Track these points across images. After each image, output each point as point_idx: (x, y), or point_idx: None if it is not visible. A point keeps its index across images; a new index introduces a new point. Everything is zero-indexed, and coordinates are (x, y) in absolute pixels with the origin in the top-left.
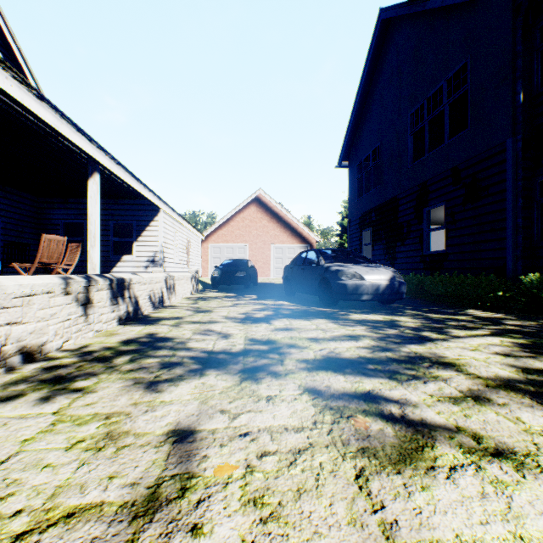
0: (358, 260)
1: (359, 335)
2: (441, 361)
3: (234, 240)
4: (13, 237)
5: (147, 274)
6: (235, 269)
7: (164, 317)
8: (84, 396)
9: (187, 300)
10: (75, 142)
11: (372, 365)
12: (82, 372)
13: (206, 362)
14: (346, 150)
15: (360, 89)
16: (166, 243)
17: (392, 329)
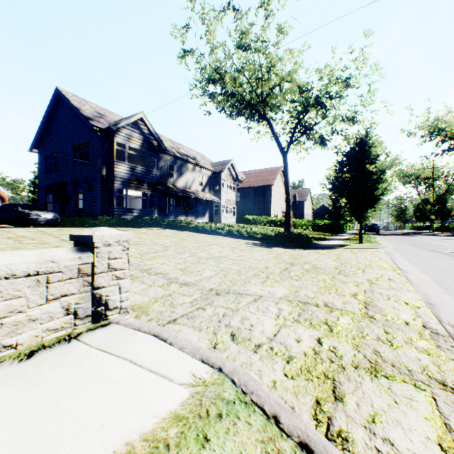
0: (41, 209)
1: None
2: None
3: None
4: None
5: None
6: None
7: None
8: None
9: None
10: None
11: None
12: None
13: None
14: (37, 143)
15: (46, 116)
16: None
17: None
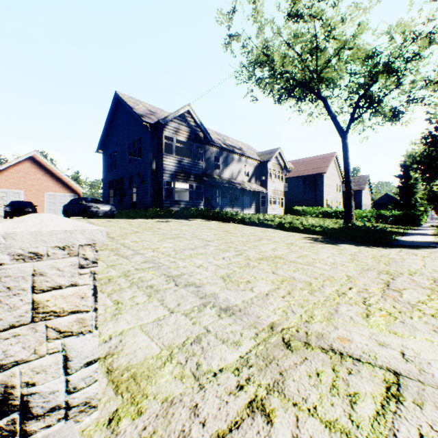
0: (100, 202)
1: None
2: None
3: (9, 187)
4: None
5: None
6: (24, 207)
7: None
8: None
9: None
10: None
11: None
12: None
13: None
14: (102, 145)
15: (108, 119)
16: None
17: None
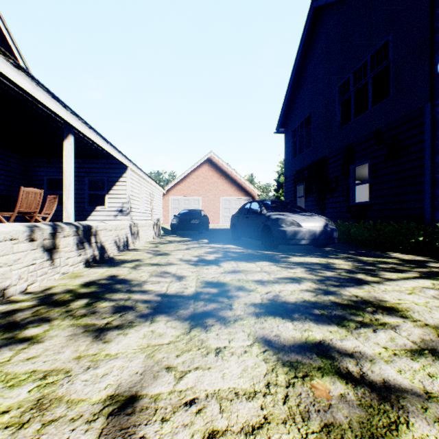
0: (295, 209)
1: (300, 277)
2: (383, 305)
3: (190, 194)
4: (5, 190)
5: (113, 222)
6: (190, 217)
7: (126, 260)
8: (29, 347)
9: (149, 244)
10: (50, 108)
11: (317, 310)
12: (36, 318)
13: (158, 306)
14: (283, 119)
15: (294, 67)
16: (133, 196)
17: (329, 271)
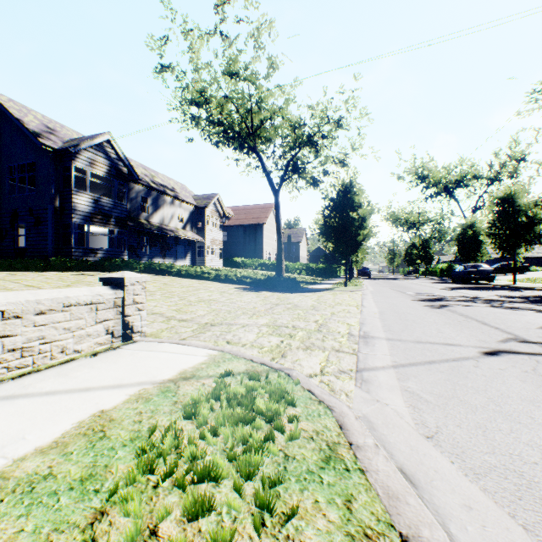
0: None
1: None
2: None
3: None
4: None
5: None
6: None
7: None
8: None
9: None
10: None
11: None
12: None
13: None
14: None
15: None
16: None
17: None
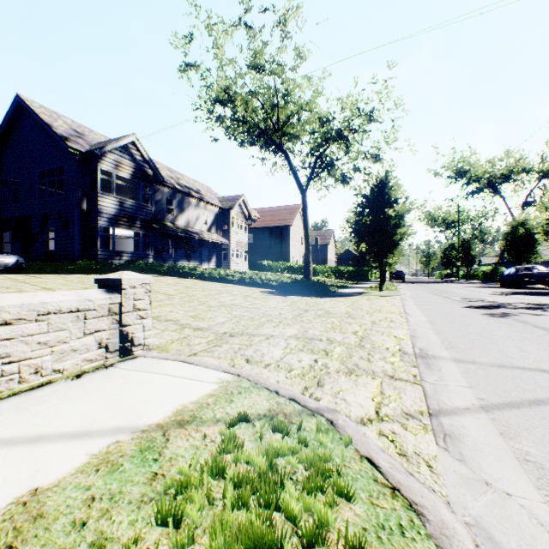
0: None
1: None
2: None
3: None
4: None
5: None
6: None
7: None
8: None
9: None
10: None
11: None
12: None
13: None
14: None
15: (1, 130)
16: None
17: None
